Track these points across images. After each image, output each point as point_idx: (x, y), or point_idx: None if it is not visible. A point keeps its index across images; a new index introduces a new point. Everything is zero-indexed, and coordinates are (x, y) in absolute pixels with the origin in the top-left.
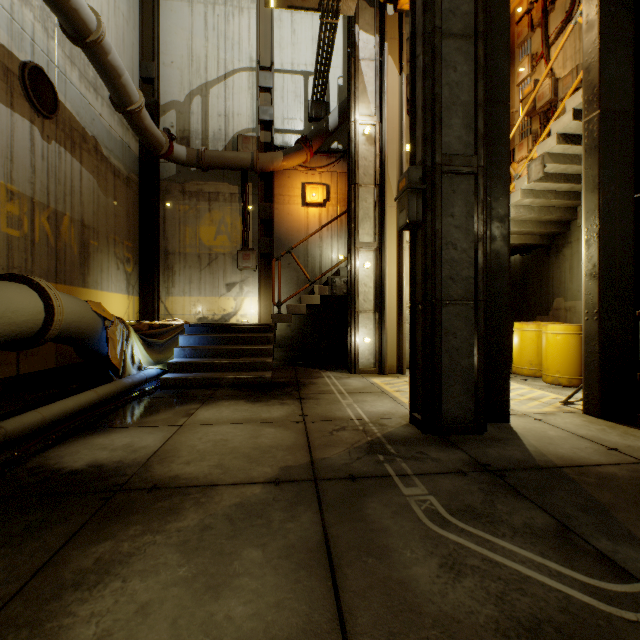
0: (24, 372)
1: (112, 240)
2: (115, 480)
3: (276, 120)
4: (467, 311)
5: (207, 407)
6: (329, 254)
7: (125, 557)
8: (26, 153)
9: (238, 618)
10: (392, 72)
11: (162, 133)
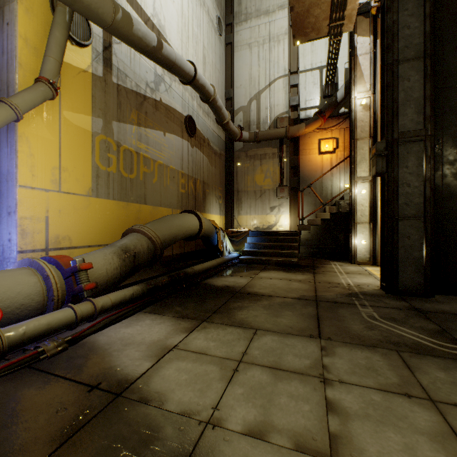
0: (186, 251)
1: (214, 188)
2: (234, 290)
3: (300, 103)
4: (418, 223)
5: (263, 272)
6: (337, 184)
7: (246, 306)
8: (186, 155)
9: (284, 322)
10: None
11: (237, 128)
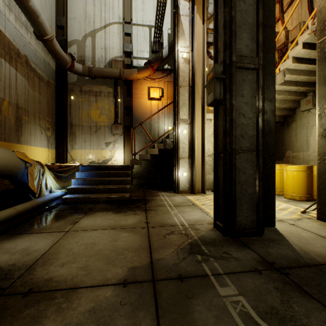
0: None
1: (37, 116)
2: (1, 284)
3: (133, 52)
4: (252, 157)
5: (87, 217)
6: (163, 126)
7: None
8: None
9: None
10: (198, 23)
11: (67, 55)
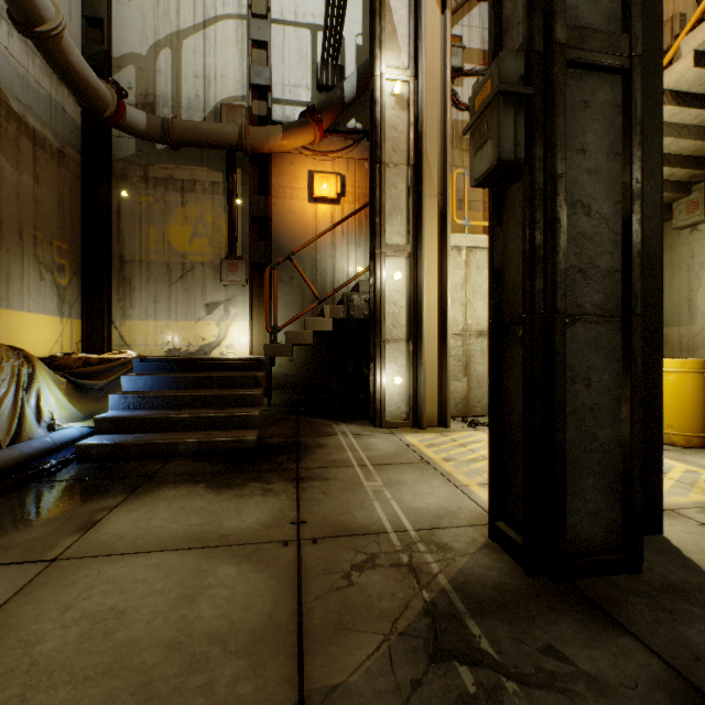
0: None
1: (30, 237)
2: None
3: (274, 87)
4: (609, 335)
5: (132, 504)
6: (344, 266)
7: None
8: None
9: None
10: (431, 10)
11: (106, 86)
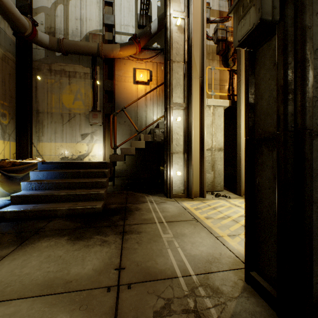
0: None
1: None
2: None
3: (116, 25)
4: None
5: (17, 253)
6: (151, 116)
7: None
8: None
9: None
10: None
11: (26, 18)
